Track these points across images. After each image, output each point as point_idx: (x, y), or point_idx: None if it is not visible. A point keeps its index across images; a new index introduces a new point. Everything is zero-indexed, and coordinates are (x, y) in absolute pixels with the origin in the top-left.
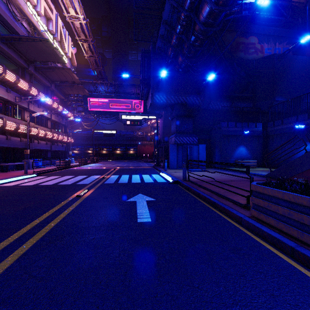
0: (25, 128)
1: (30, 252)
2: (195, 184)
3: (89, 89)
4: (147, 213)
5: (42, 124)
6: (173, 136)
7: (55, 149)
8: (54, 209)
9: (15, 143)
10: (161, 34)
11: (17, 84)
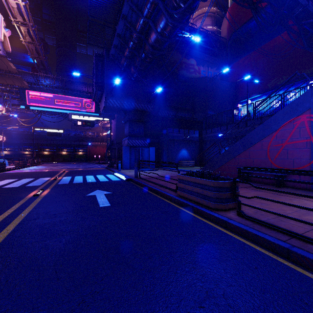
0: None
1: (16, 230)
2: (145, 180)
3: (28, 80)
4: (106, 201)
5: None
6: (126, 139)
7: None
8: (15, 206)
9: None
10: (115, 44)
11: None
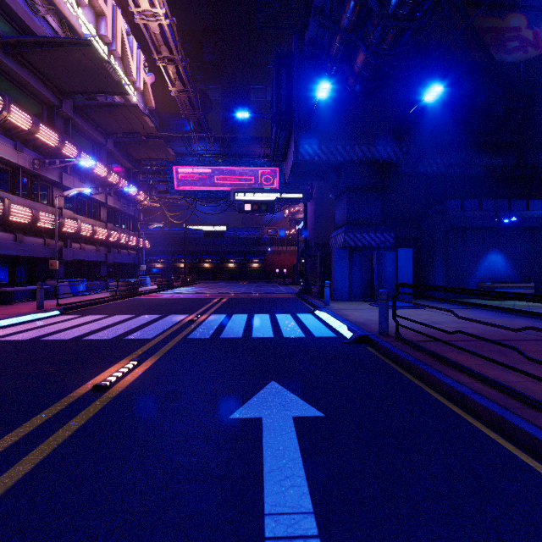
0: (51, 219)
1: None
2: (426, 353)
3: (177, 150)
4: (305, 521)
5: (90, 214)
6: (339, 232)
7: (114, 261)
8: None
9: (34, 249)
10: (317, 5)
11: (35, 134)
